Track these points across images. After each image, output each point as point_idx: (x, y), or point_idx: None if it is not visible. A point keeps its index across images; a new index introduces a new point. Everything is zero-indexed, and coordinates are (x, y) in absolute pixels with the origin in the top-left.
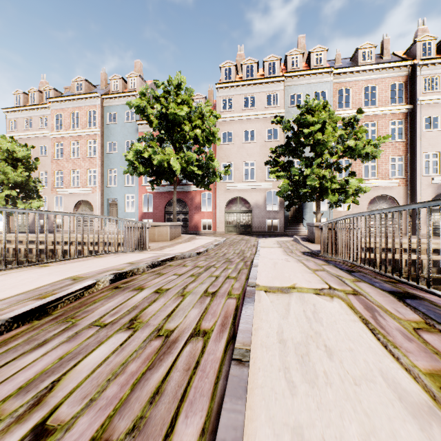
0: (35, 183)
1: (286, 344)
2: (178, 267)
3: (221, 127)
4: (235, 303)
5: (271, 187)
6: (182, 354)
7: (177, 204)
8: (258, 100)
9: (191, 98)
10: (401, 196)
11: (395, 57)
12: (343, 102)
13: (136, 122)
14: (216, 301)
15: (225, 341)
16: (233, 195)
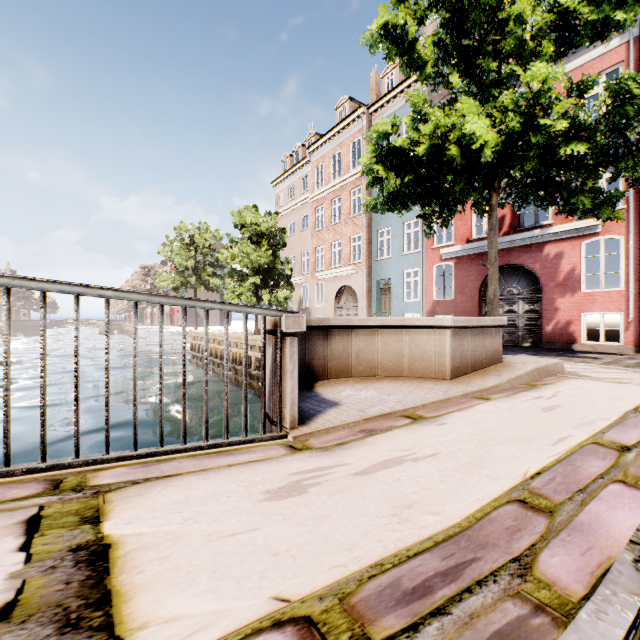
0: (283, 266)
1: None
2: None
3: None
4: None
5: None
6: None
7: (509, 278)
8: None
9: None
10: None
11: None
12: None
13: None
14: None
15: None
16: None
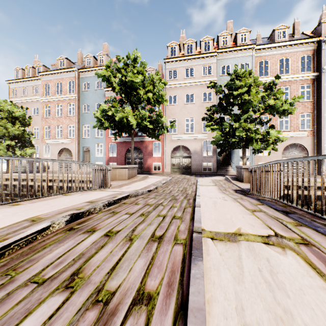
0: (29, 135)
1: None
2: (131, 204)
3: (168, 92)
4: (182, 251)
5: (207, 137)
6: None
7: (134, 151)
8: (196, 71)
9: (144, 69)
10: (309, 144)
11: (304, 36)
12: (263, 71)
13: (103, 89)
14: (163, 248)
15: (172, 314)
16: (177, 144)
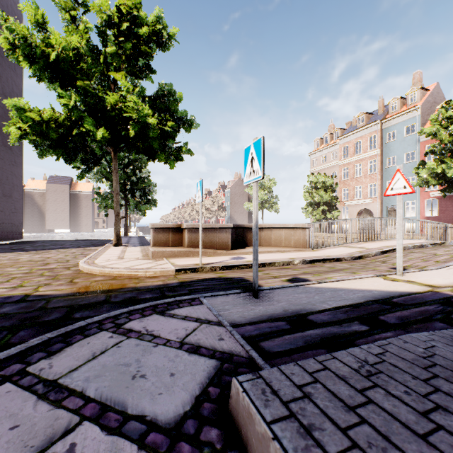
0: (334, 200)
1: None
2: None
3: None
4: None
5: None
6: None
7: None
8: None
9: None
10: None
11: None
12: None
13: (416, 134)
14: None
15: None
16: None
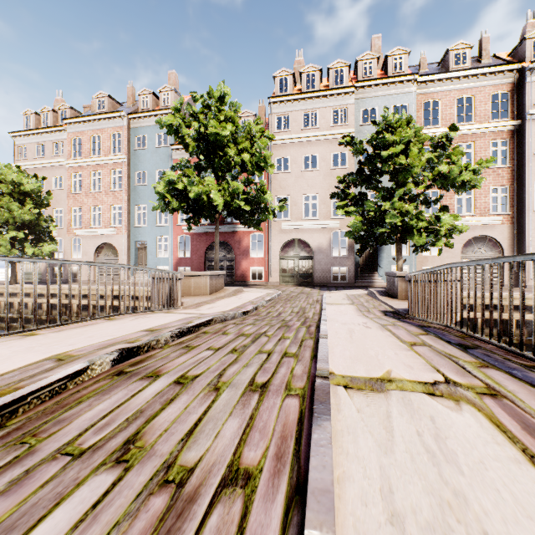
0: (47, 223)
1: (406, 530)
2: (216, 335)
3: (275, 152)
4: (297, 407)
5: (338, 226)
6: None
7: (220, 248)
8: (322, 117)
9: (237, 115)
10: (505, 237)
11: (496, 60)
12: (430, 118)
13: (169, 147)
14: (268, 402)
15: (283, 500)
16: (290, 236)
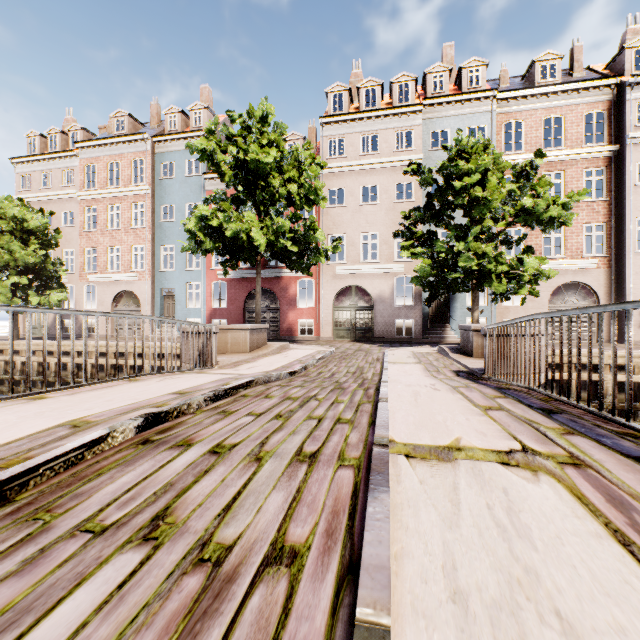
0: (55, 266)
1: (470, 608)
2: (258, 398)
3: (328, 182)
4: (352, 479)
5: (403, 270)
6: (242, 618)
7: (262, 296)
8: (383, 140)
9: (282, 138)
10: (601, 284)
11: (591, 73)
12: (512, 142)
13: (202, 176)
14: (318, 474)
15: (334, 579)
16: (346, 283)
